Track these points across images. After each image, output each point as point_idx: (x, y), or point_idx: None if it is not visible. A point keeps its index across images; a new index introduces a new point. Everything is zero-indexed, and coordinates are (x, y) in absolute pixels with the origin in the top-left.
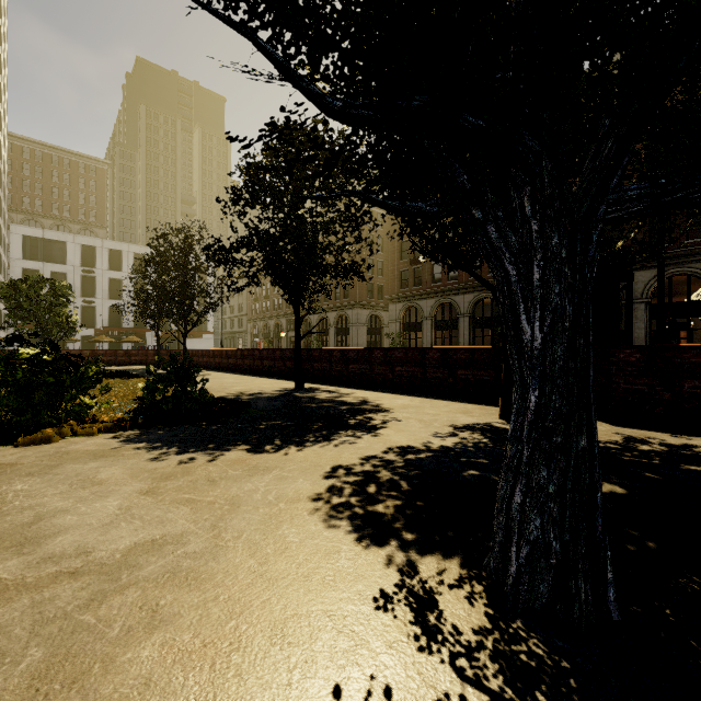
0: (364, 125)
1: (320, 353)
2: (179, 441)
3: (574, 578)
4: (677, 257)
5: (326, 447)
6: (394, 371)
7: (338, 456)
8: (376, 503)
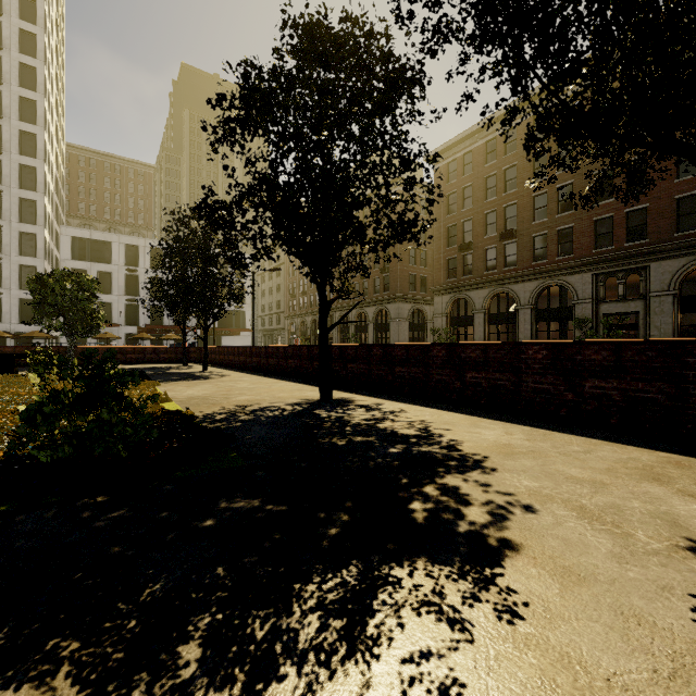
0: None
1: (355, 350)
2: None
3: None
4: None
5: None
6: (465, 378)
7: None
8: None
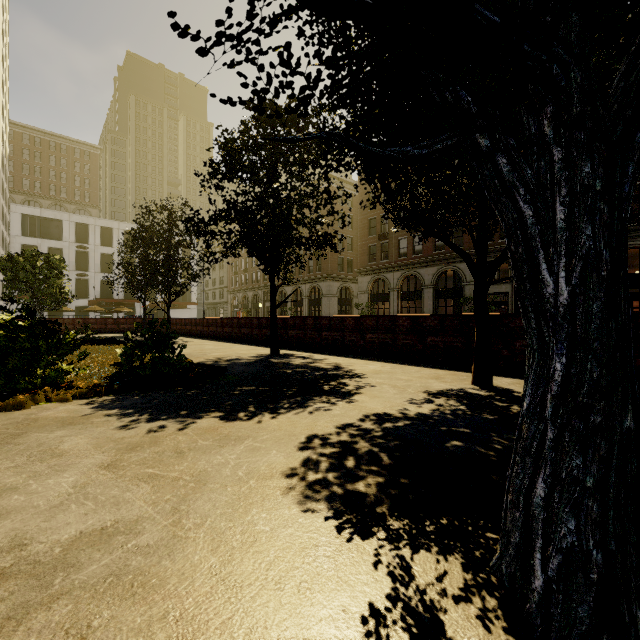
0: (350, 16)
1: (294, 321)
2: (151, 408)
3: (626, 602)
4: (630, 232)
5: (301, 414)
6: (366, 338)
7: (314, 424)
8: (356, 480)
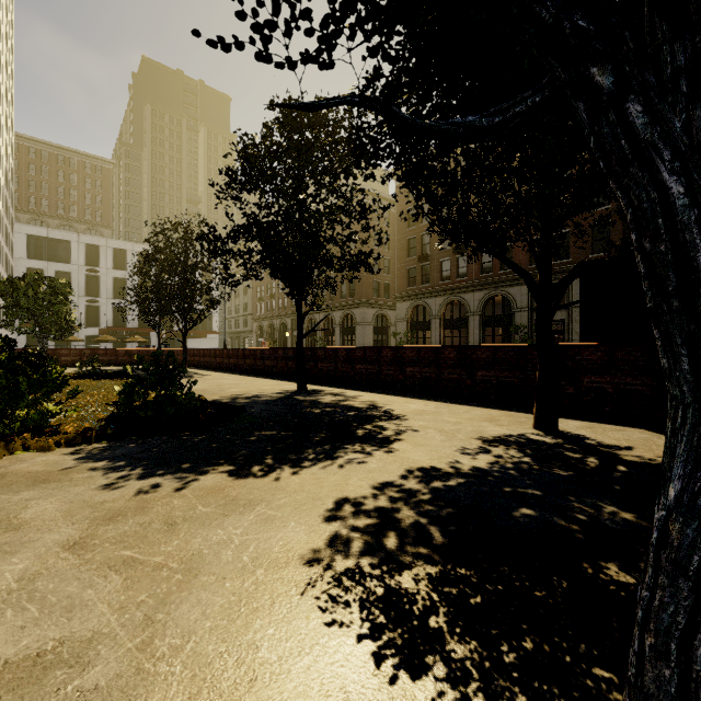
0: None
1: (324, 352)
2: (148, 459)
3: None
4: None
5: (329, 468)
6: (405, 372)
7: (344, 482)
8: (399, 570)
